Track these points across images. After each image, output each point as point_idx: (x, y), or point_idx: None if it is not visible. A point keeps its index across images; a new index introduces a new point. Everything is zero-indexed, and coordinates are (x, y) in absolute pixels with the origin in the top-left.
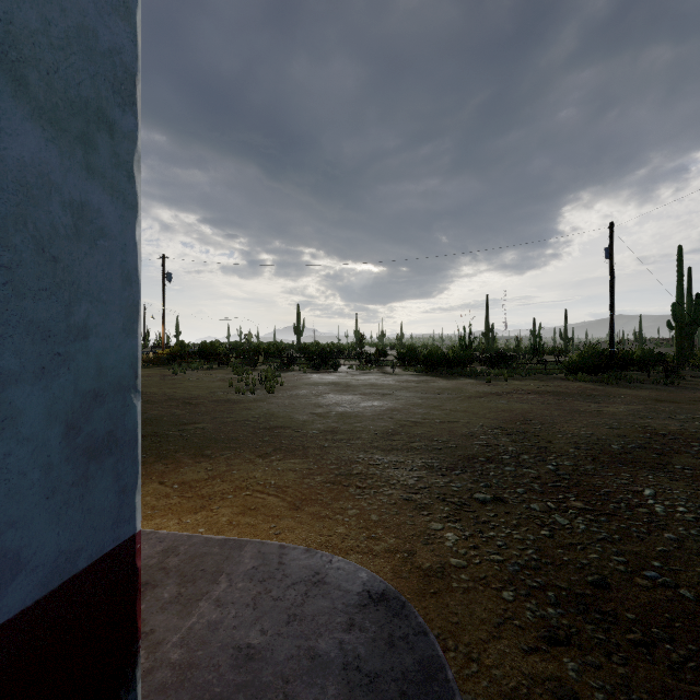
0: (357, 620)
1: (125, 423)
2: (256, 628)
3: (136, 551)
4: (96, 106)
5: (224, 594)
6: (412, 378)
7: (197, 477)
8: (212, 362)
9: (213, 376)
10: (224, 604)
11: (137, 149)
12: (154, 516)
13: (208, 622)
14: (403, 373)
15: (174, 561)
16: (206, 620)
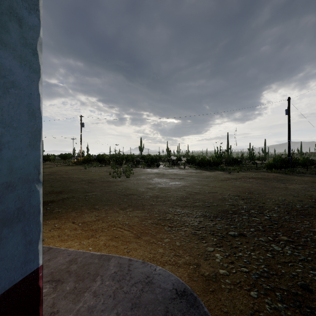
0: (170, 308)
1: (30, 202)
2: (114, 311)
3: (38, 278)
4: (8, 5)
5: (98, 288)
6: (193, 171)
7: (90, 219)
8: (102, 163)
9: (102, 170)
10: (98, 295)
11: (39, 37)
12: (68, 240)
13: (88, 307)
14: (189, 168)
15: (74, 267)
16: (87, 305)
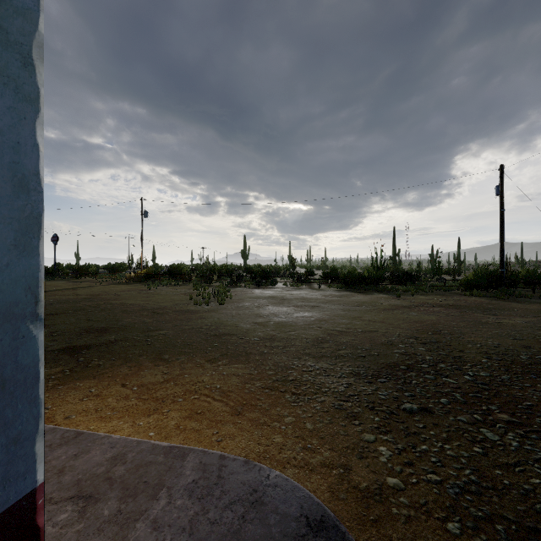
0: None
1: (18, 359)
2: None
3: (36, 509)
4: None
5: (162, 513)
6: (335, 293)
7: (154, 380)
8: (178, 280)
9: (178, 291)
10: (161, 526)
11: (38, 33)
12: (112, 418)
13: None
14: (327, 289)
15: (120, 470)
16: None
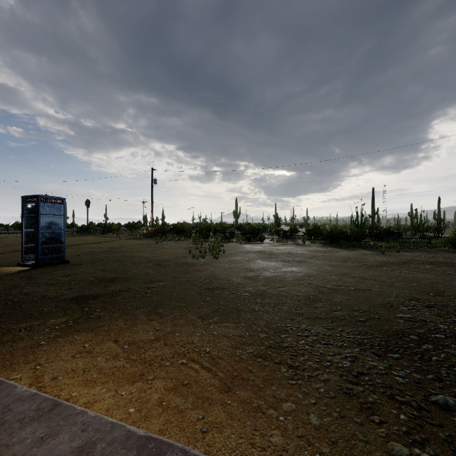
0: None
1: None
2: None
3: None
4: None
5: None
6: (319, 249)
7: (145, 337)
8: (181, 236)
9: (180, 245)
10: None
11: None
12: (97, 382)
13: None
14: (311, 245)
15: None
16: None
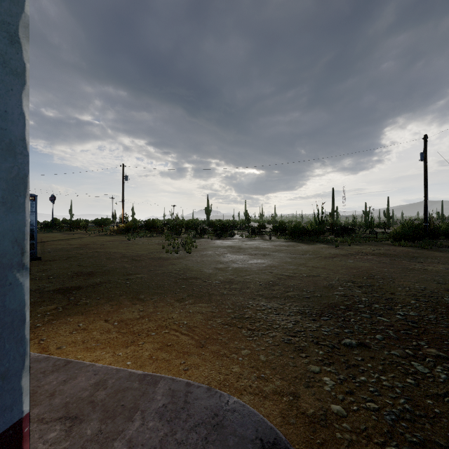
0: None
1: (5, 304)
2: None
3: (22, 436)
4: None
5: (136, 434)
6: (283, 244)
7: (131, 316)
8: (153, 232)
9: (153, 241)
10: (135, 445)
11: (24, 14)
12: (96, 349)
13: None
14: (276, 240)
15: (101, 395)
16: None
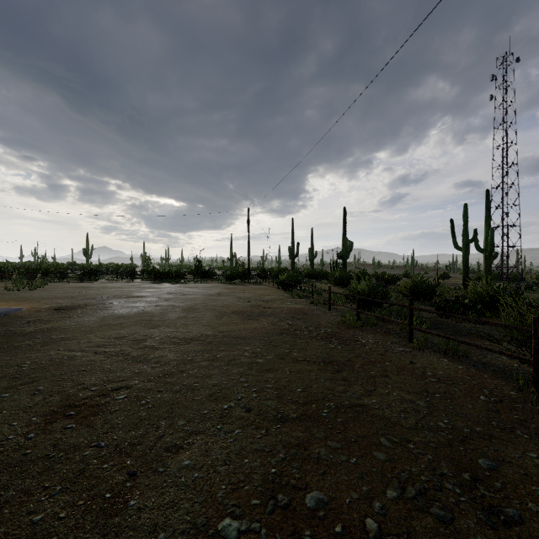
0: (12, 309)
1: None
2: None
3: None
4: None
5: None
6: (137, 284)
7: None
8: None
9: None
10: None
11: None
12: None
13: None
14: (139, 282)
15: None
16: None
